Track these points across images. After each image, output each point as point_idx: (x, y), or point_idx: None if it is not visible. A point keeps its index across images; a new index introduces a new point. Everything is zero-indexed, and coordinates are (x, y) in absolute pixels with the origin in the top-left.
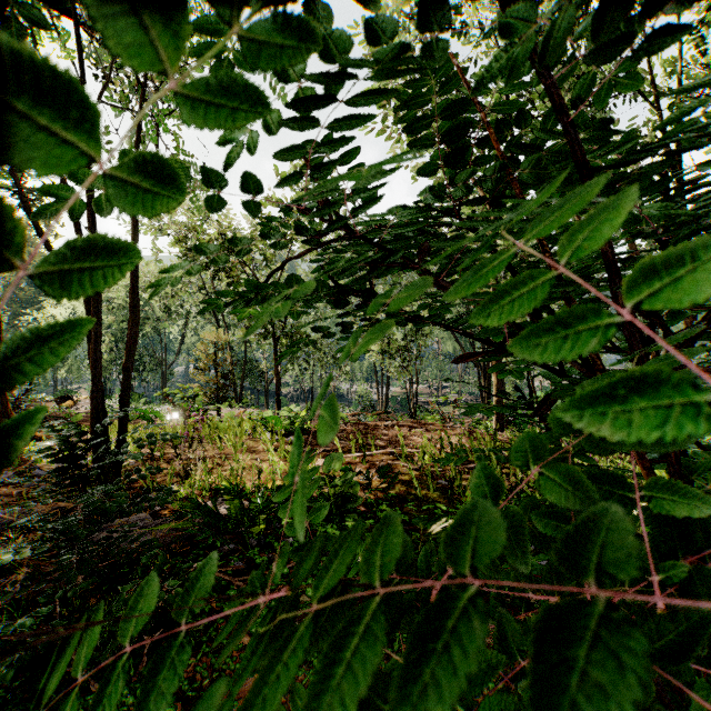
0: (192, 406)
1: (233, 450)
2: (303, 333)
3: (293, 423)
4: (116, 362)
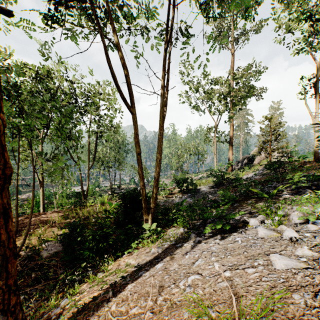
0: None
1: None
2: None
3: None
4: None
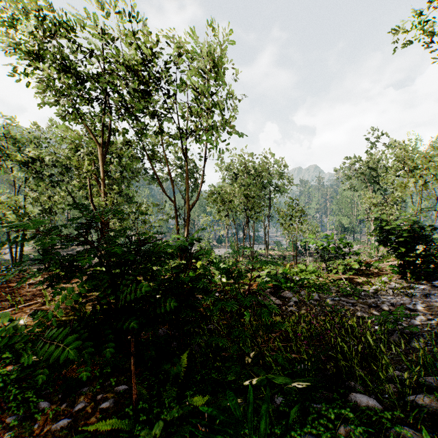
0: None
1: None
2: None
3: None
4: None
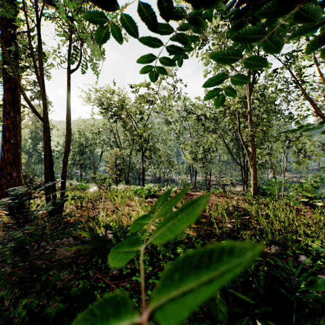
0: (103, 183)
1: (119, 205)
2: (155, 148)
3: (150, 192)
4: (75, 164)
